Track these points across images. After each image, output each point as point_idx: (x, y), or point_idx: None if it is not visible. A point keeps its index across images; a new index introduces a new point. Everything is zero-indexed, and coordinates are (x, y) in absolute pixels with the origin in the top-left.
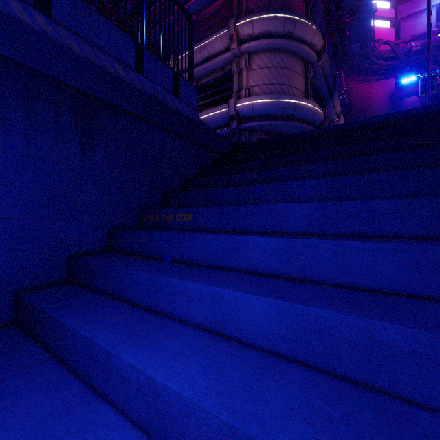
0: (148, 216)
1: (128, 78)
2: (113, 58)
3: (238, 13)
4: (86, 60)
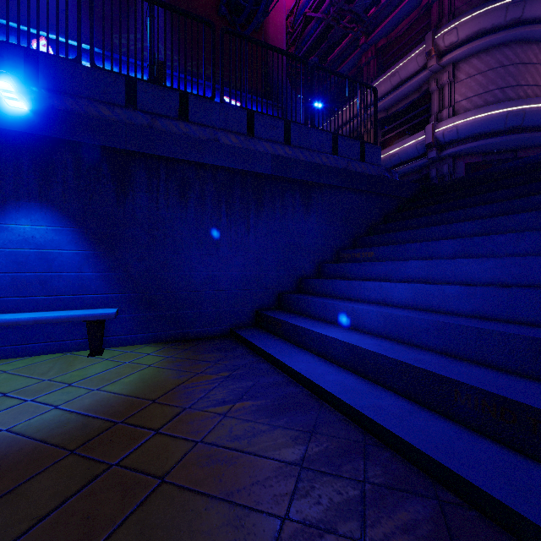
0: (342, 255)
1: (329, 162)
2: (320, 153)
3: (438, 20)
4: (307, 161)
